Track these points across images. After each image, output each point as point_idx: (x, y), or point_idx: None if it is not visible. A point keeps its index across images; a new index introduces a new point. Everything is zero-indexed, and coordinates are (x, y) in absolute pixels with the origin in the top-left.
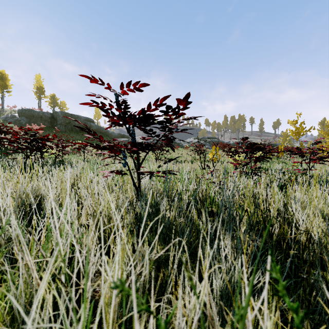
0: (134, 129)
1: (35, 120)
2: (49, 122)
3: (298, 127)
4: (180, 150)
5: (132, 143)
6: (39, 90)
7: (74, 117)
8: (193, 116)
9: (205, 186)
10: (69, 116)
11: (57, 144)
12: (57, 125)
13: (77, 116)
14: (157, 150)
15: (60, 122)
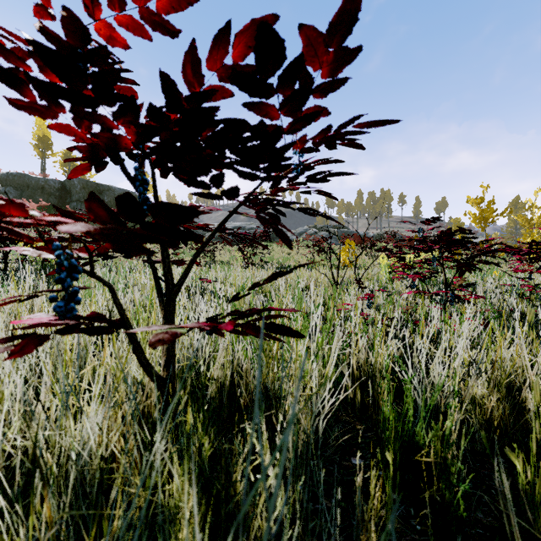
0: (154, 173)
1: (32, 192)
2: (56, 196)
3: (485, 209)
4: (286, 247)
5: (97, 205)
6: (42, 142)
7: (102, 189)
8: (358, 118)
9: (364, 339)
10: (93, 187)
11: (43, 233)
12: (71, 202)
13: (108, 188)
14: (245, 246)
15: (78, 197)
